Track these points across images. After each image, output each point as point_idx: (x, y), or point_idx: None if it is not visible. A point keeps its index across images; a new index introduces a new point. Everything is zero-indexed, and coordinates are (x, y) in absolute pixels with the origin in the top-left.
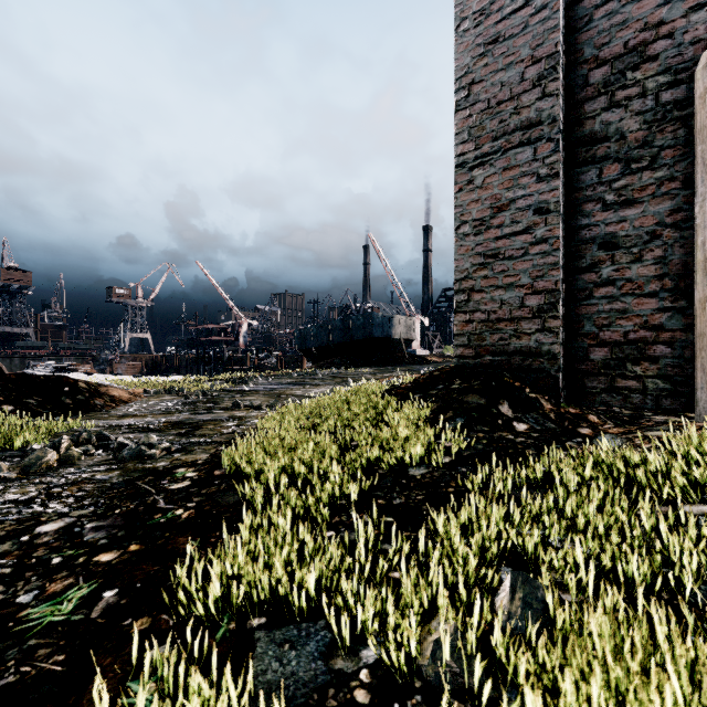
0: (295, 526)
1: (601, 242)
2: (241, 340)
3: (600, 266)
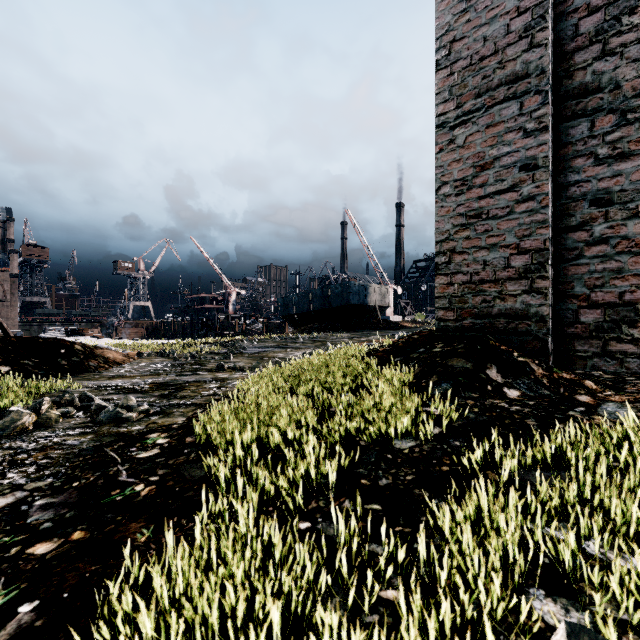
0: (262, 518)
1: (593, 198)
2: (230, 308)
3: (592, 224)
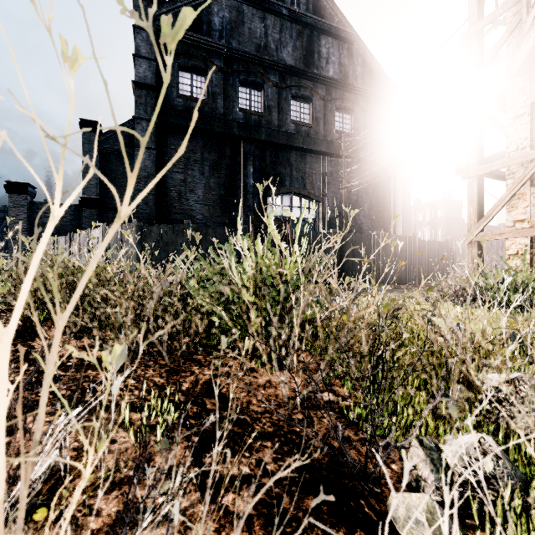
0: None
1: None
2: None
3: None
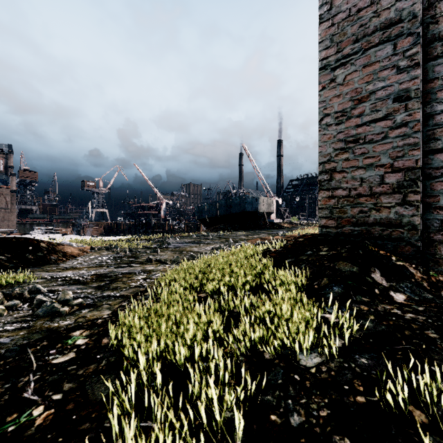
0: None
1: None
2: (162, 213)
3: None
